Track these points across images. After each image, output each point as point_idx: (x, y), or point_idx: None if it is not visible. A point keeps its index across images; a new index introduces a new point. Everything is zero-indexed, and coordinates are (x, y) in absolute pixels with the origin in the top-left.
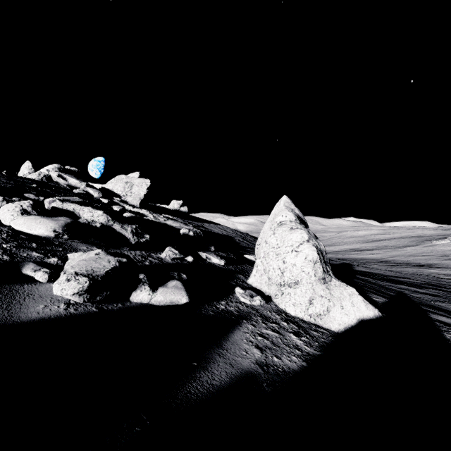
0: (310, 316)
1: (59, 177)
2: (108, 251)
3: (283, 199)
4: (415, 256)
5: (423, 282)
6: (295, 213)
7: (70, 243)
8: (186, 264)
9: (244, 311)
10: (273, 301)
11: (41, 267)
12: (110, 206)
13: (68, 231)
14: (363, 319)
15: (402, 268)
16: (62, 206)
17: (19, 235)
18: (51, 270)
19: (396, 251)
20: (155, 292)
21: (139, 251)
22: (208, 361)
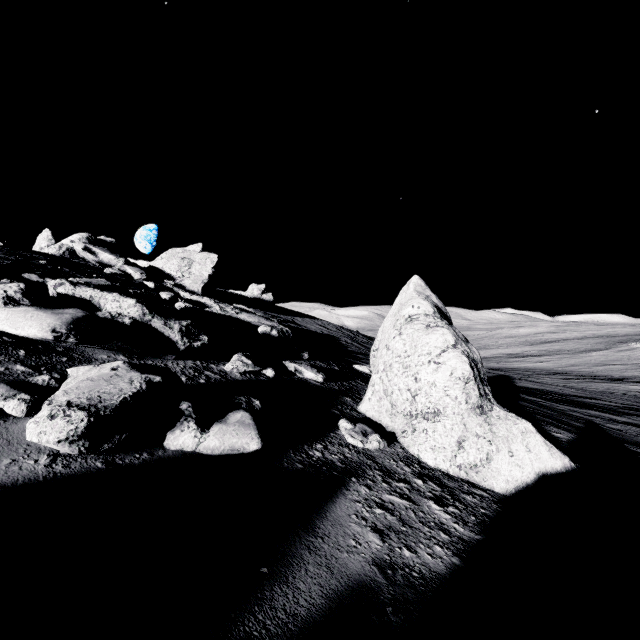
0: (459, 467)
1: (86, 251)
2: (134, 364)
3: (413, 281)
4: (604, 365)
5: (621, 404)
6: (433, 303)
7: (82, 349)
8: (263, 381)
9: (352, 460)
10: (398, 441)
11: (19, 391)
12: (158, 293)
13: (77, 331)
14: (545, 473)
15: (587, 383)
16: (73, 291)
17: (1, 336)
18: (34, 397)
19: (576, 358)
20: (205, 433)
21: (192, 360)
22: (290, 563)
